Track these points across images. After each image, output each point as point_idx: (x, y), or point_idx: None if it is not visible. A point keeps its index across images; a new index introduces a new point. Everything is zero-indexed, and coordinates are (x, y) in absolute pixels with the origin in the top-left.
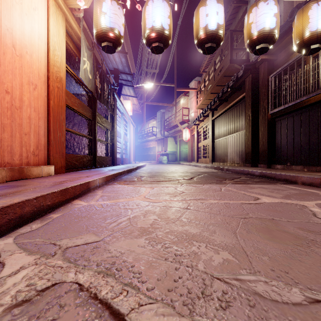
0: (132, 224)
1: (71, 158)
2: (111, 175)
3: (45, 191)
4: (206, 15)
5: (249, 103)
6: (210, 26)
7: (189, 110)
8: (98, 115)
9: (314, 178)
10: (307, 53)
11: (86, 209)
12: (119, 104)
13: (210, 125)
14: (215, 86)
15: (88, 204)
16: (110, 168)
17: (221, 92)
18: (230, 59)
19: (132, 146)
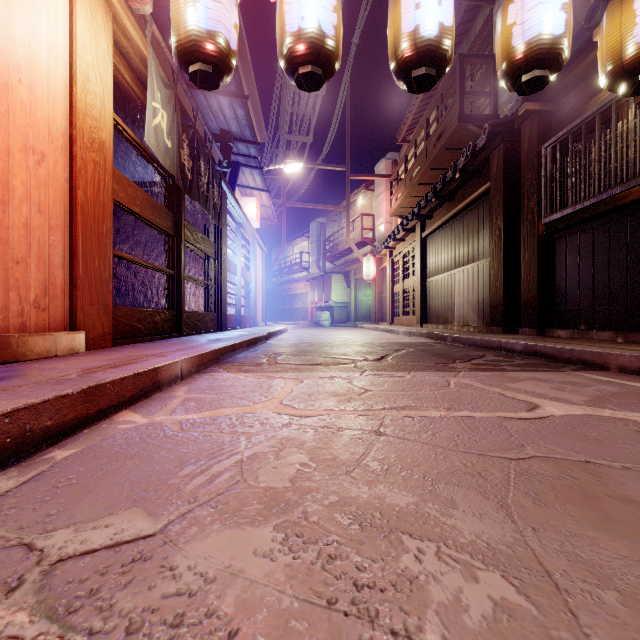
0: (245, 479)
1: (128, 316)
2: (210, 353)
3: (41, 395)
4: (415, 5)
5: (499, 203)
6: (425, 29)
7: (376, 219)
8: (187, 225)
9: None
10: (630, 93)
11: (140, 436)
12: (231, 205)
13: (418, 248)
14: (429, 170)
15: (149, 421)
16: (211, 336)
17: (441, 181)
18: (460, 114)
19: (260, 291)
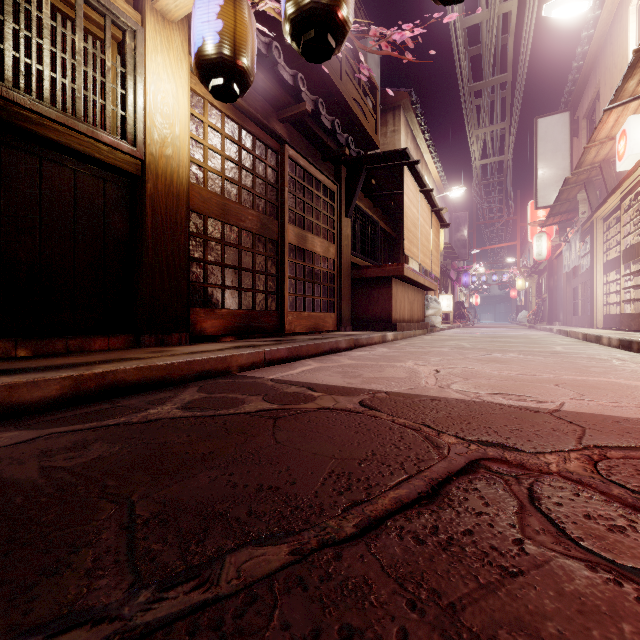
0: (609, 369)
1: None
2: None
3: None
4: None
5: None
6: None
7: None
8: None
9: (256, 353)
10: (221, 88)
11: None
12: None
13: None
14: None
15: None
16: None
17: None
18: None
19: None
